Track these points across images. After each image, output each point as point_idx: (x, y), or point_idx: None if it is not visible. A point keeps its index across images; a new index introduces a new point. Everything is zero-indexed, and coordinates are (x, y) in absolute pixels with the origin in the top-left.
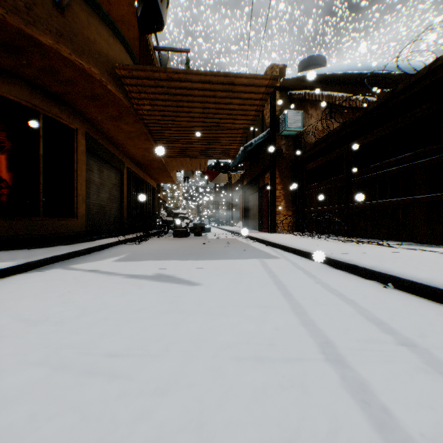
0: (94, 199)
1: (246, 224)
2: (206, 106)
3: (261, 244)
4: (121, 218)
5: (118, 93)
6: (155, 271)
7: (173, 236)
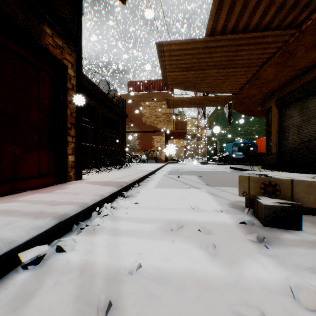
0: (293, 138)
1: None
2: (194, 102)
3: (154, 175)
4: None
5: (232, 103)
6: (204, 169)
7: None
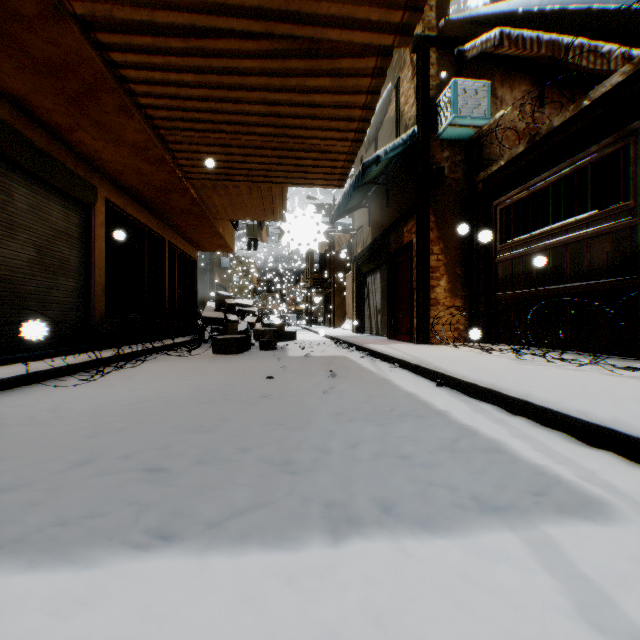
0: None
1: (361, 325)
2: None
3: (417, 379)
4: (89, 312)
5: None
6: None
7: (213, 351)
